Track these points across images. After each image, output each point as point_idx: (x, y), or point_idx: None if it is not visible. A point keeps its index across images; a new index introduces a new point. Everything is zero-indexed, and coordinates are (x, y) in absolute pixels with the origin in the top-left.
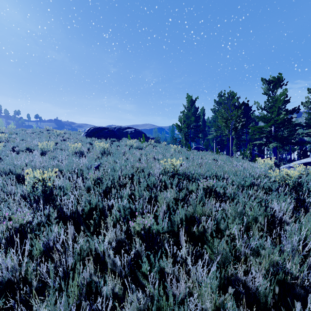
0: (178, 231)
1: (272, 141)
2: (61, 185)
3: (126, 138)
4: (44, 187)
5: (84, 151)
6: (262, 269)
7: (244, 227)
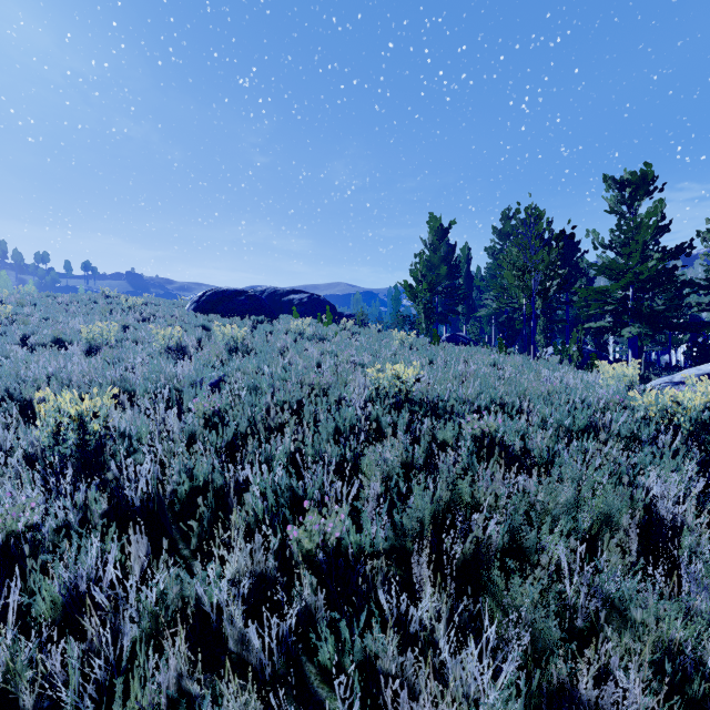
0: (411, 550)
1: (630, 321)
2: (127, 429)
3: (289, 315)
4: (82, 435)
5: (189, 346)
6: (641, 668)
7: (580, 539)
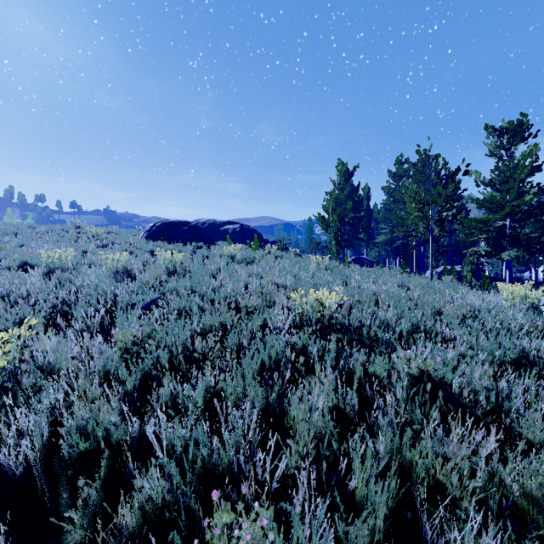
0: None
1: (507, 246)
2: (46, 360)
3: (224, 241)
4: None
5: (134, 269)
6: None
7: None
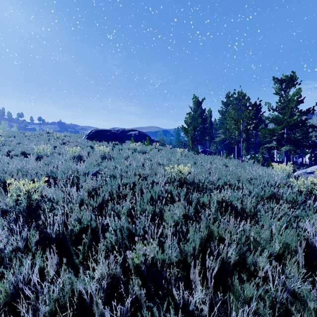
0: (189, 262)
1: (285, 144)
2: (52, 197)
3: (130, 141)
4: (29, 201)
5: (83, 156)
6: None
7: (273, 256)
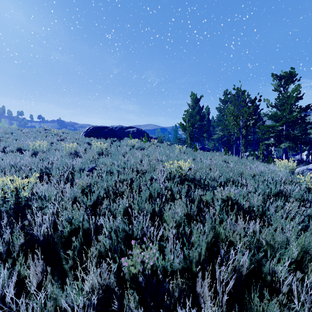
0: (194, 270)
1: (284, 140)
2: (43, 194)
3: (128, 138)
4: (17, 198)
5: (80, 152)
6: None
7: (290, 263)
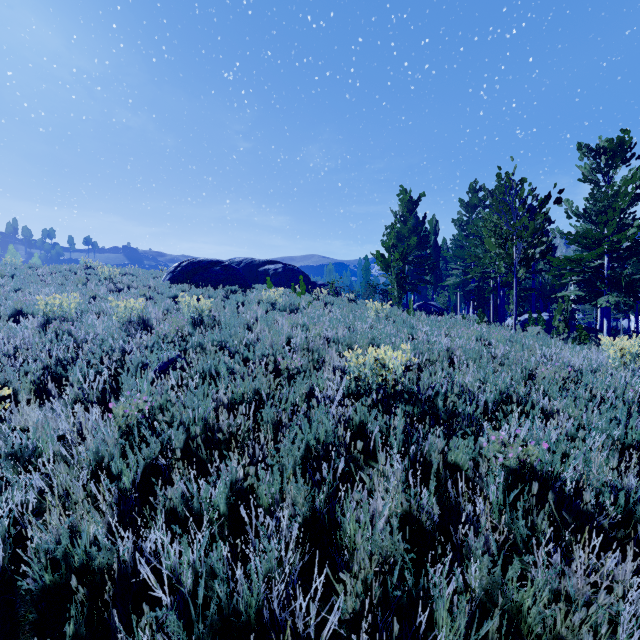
0: None
1: (605, 290)
2: (23, 442)
3: (264, 284)
4: None
5: (151, 319)
6: None
7: None
